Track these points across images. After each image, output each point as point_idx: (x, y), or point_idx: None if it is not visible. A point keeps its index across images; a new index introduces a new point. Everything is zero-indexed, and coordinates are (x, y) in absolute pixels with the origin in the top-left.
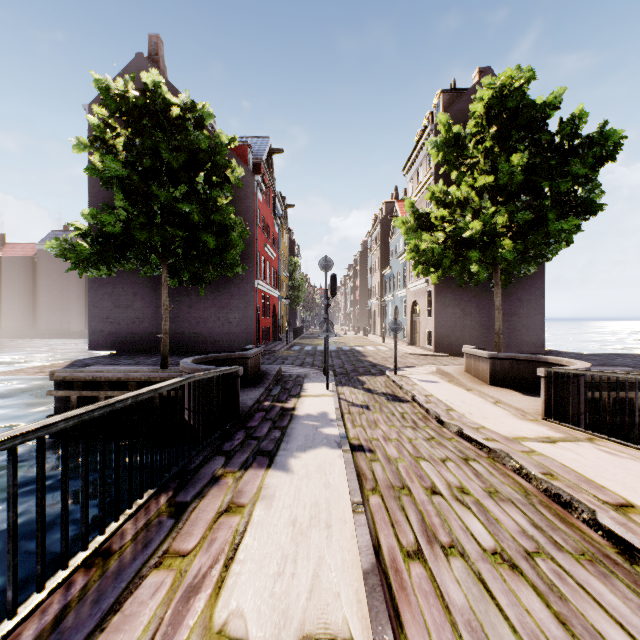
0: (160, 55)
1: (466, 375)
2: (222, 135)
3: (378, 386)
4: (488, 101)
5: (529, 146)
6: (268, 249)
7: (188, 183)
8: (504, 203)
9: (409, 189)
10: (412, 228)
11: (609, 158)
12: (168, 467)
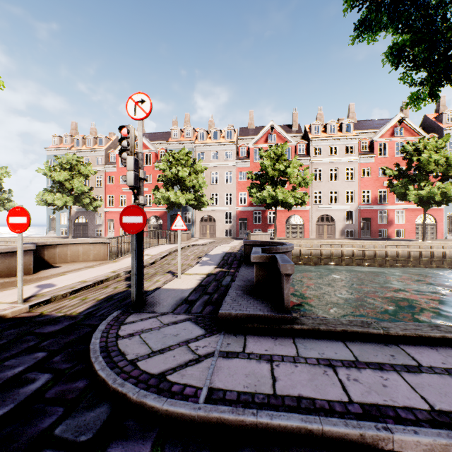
0: None
1: (0, 279)
2: None
3: (111, 288)
4: None
5: None
6: None
7: None
8: None
9: None
10: None
11: None
12: None
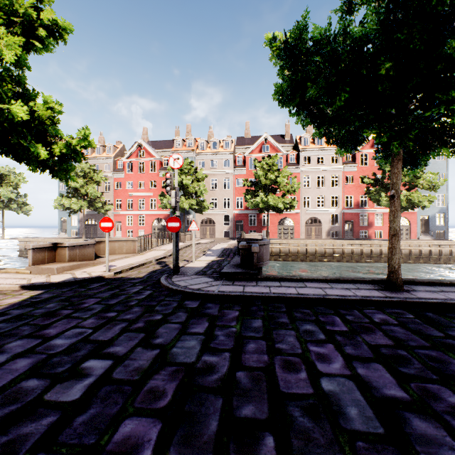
0: None
1: (81, 261)
2: None
3: (152, 267)
4: None
5: None
6: None
7: None
8: None
9: None
10: None
11: None
12: None
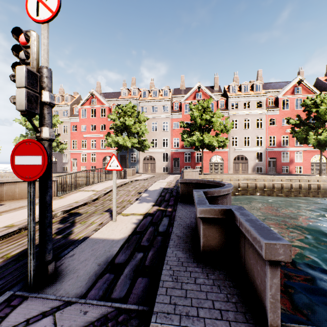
0: None
1: None
2: None
3: (36, 236)
4: None
5: None
6: None
7: None
8: None
9: None
10: None
11: None
12: None
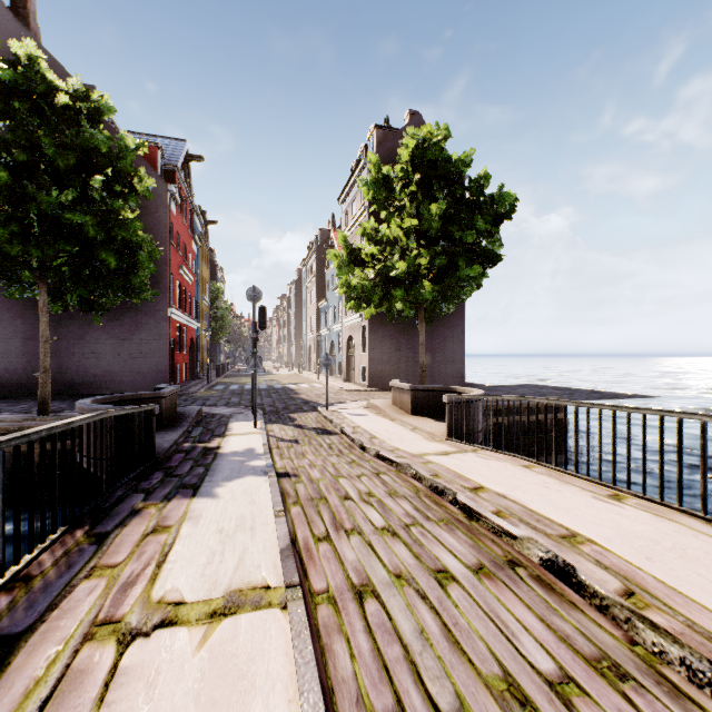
0: (30, 9)
1: (392, 407)
2: (128, 138)
3: (309, 422)
4: (412, 150)
5: (447, 196)
6: (184, 272)
7: (80, 188)
8: (427, 246)
9: (345, 220)
10: (345, 262)
11: (507, 216)
12: (80, 505)
